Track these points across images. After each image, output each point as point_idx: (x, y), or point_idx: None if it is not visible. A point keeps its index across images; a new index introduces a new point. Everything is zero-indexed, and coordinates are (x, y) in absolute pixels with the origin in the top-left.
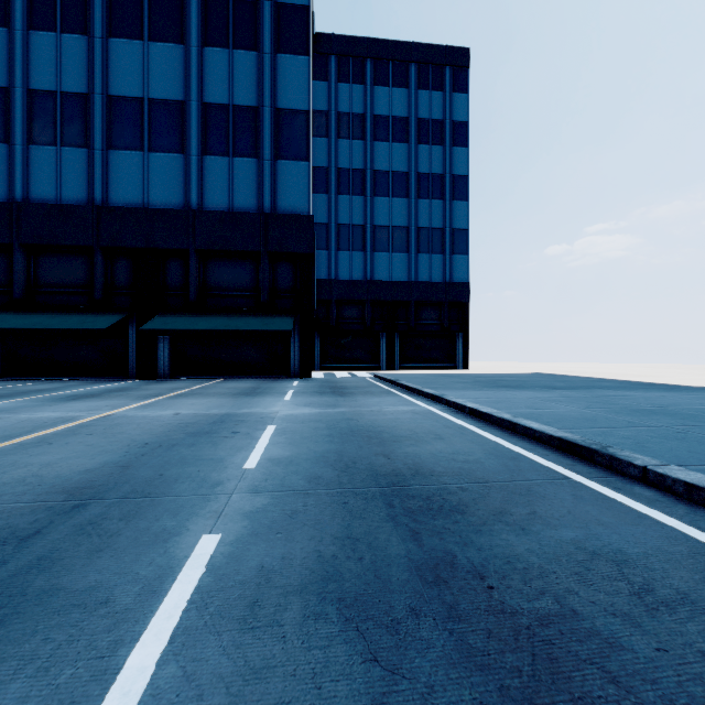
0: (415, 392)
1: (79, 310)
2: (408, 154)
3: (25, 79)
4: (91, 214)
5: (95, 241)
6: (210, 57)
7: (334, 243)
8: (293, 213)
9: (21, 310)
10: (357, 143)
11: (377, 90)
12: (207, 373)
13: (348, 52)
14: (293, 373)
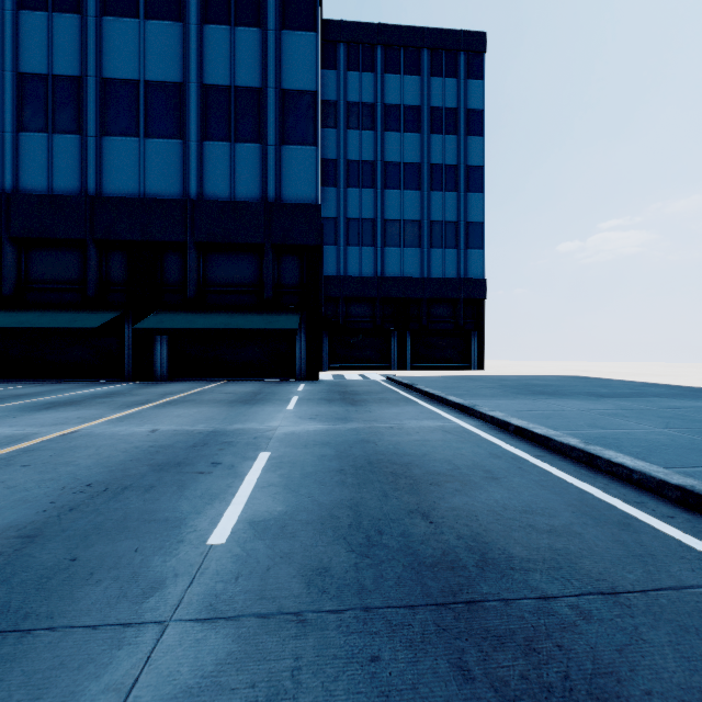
0: (438, 400)
1: (72, 307)
2: (420, 145)
3: (15, 62)
4: (84, 205)
5: (88, 234)
6: (211, 35)
7: (343, 239)
8: (299, 202)
9: (11, 307)
10: (367, 134)
11: (388, 78)
12: (207, 375)
13: (358, 39)
14: (299, 375)
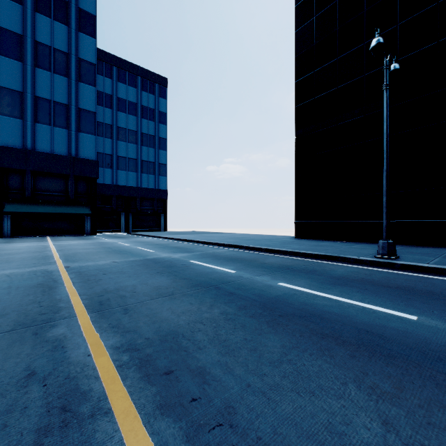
0: (151, 236)
1: None
2: (136, 122)
3: None
4: None
5: None
6: (40, 74)
7: None
8: (88, 158)
9: None
10: (108, 110)
11: (119, 85)
12: (36, 234)
13: (102, 59)
14: (87, 233)
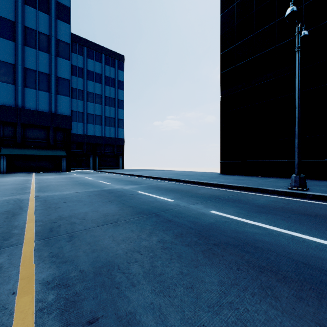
0: (110, 173)
1: None
2: (101, 88)
3: None
4: None
5: None
6: (28, 50)
7: None
8: (64, 114)
9: None
10: (80, 79)
11: (89, 60)
12: (25, 171)
13: (76, 41)
14: (63, 170)
